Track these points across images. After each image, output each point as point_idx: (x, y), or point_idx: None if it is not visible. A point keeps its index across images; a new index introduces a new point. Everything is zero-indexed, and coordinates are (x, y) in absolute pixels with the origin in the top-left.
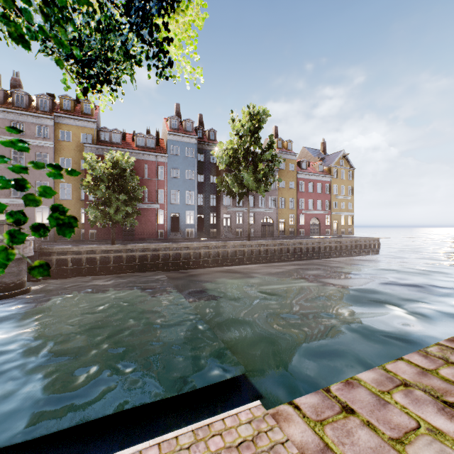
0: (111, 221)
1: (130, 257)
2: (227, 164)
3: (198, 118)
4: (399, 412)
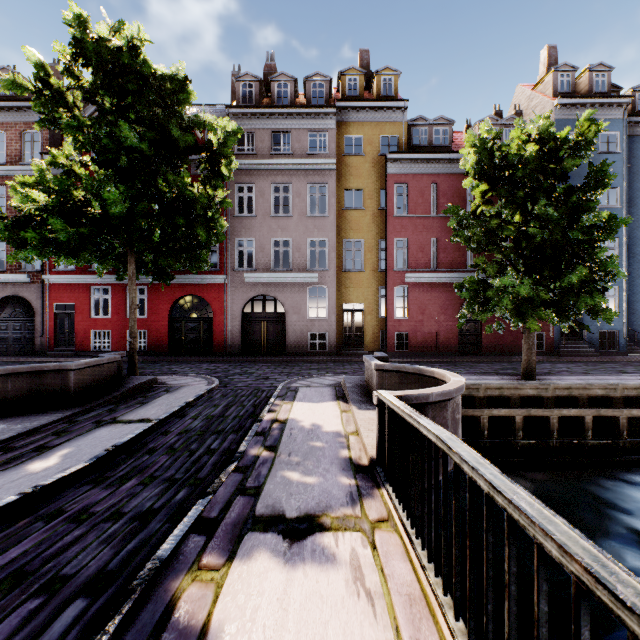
0: None
1: (594, 418)
2: None
3: None
4: None
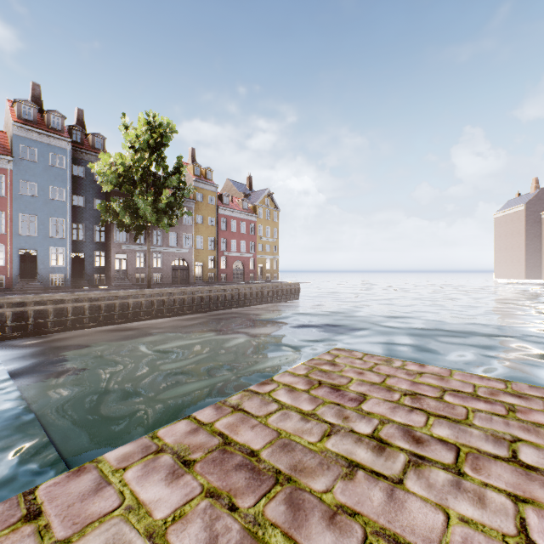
0: None
1: None
2: (115, 185)
3: (75, 114)
4: (111, 494)
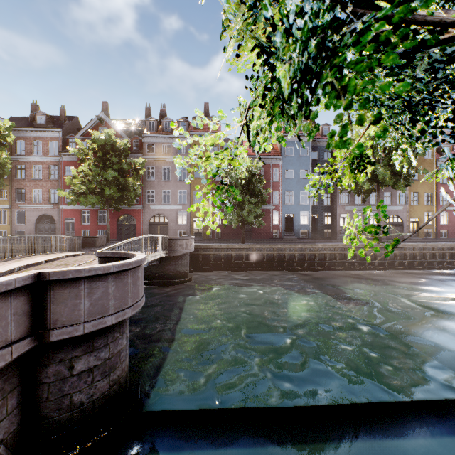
0: (242, 222)
1: (258, 255)
2: None
3: None
4: None
